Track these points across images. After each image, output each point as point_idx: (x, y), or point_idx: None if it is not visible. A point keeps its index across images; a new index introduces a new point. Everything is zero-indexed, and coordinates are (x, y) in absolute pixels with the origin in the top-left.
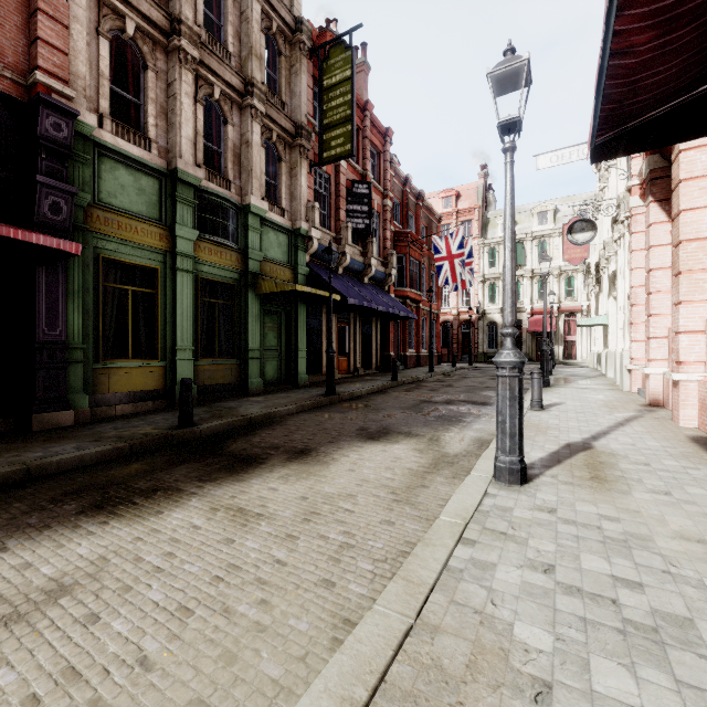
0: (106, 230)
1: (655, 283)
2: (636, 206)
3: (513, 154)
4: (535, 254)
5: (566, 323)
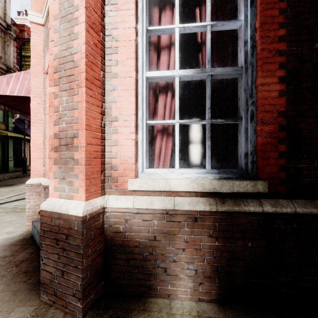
0: None
1: None
2: None
3: None
4: None
5: None
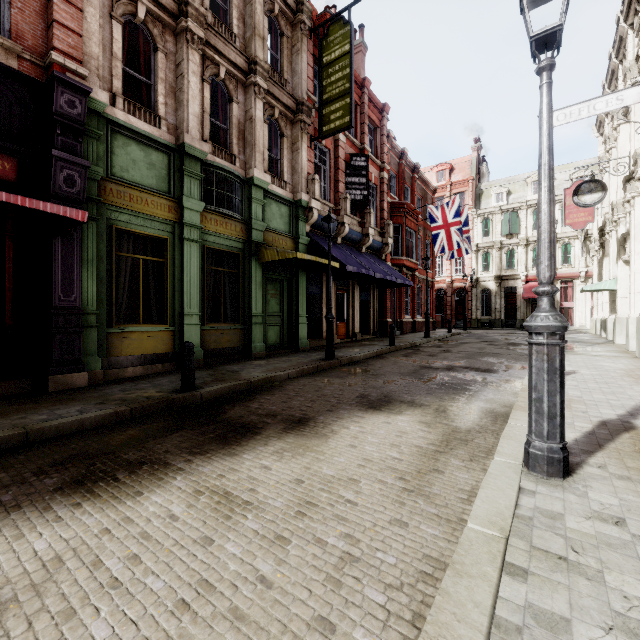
0: (119, 202)
1: None
2: None
3: (550, 73)
4: (529, 222)
5: (562, 289)
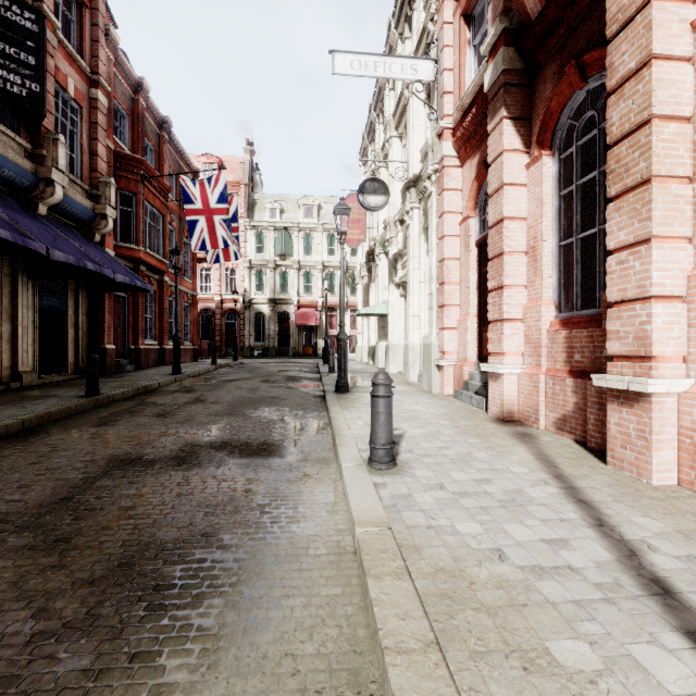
0: None
1: (510, 239)
2: (449, 154)
3: None
4: (301, 246)
5: (328, 317)
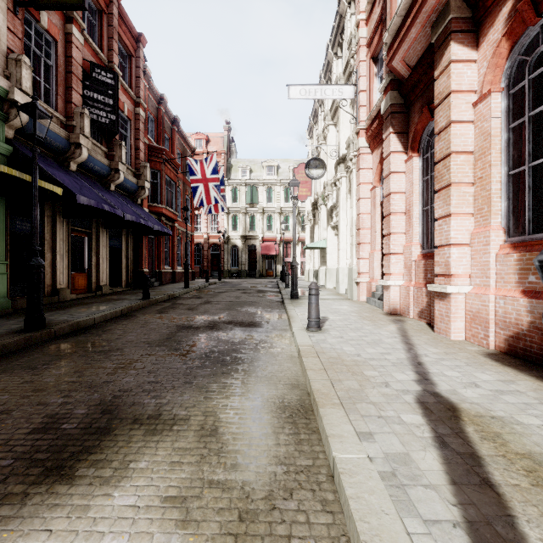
0: None
1: (394, 205)
2: (363, 146)
3: None
4: (265, 196)
5: (285, 248)
